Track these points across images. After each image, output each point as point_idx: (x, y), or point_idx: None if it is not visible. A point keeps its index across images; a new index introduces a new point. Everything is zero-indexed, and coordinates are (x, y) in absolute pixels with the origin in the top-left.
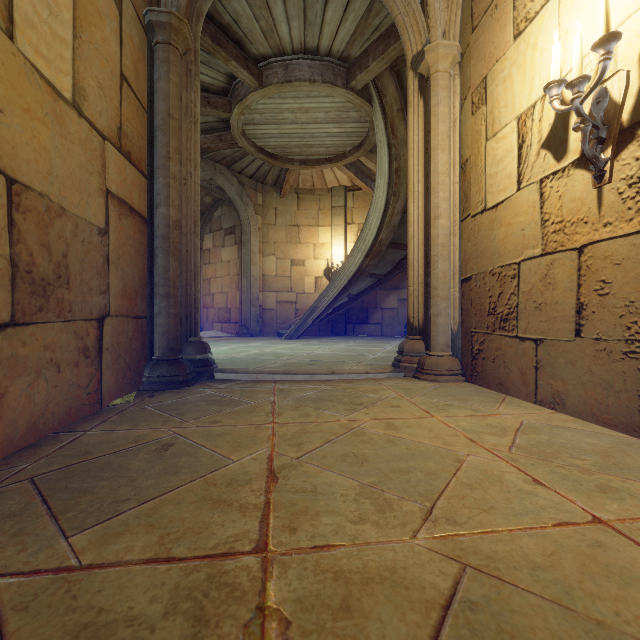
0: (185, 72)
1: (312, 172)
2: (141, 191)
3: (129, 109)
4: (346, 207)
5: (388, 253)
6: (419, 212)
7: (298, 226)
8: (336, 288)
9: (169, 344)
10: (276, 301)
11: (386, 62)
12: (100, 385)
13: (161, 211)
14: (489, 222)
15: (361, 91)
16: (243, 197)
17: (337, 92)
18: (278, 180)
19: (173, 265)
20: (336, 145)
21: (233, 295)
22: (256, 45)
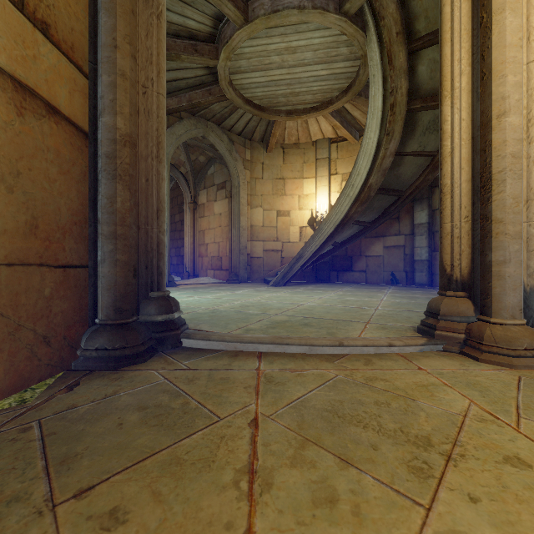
0: None
1: (297, 125)
2: (75, 91)
3: None
4: (330, 158)
5: (376, 199)
6: (462, 116)
7: (283, 179)
8: (322, 236)
9: (115, 303)
10: (263, 250)
11: None
12: None
13: (105, 121)
14: None
15: (355, 17)
16: (232, 153)
17: (328, 20)
18: (265, 136)
19: (121, 195)
20: (323, 91)
21: (224, 245)
22: None
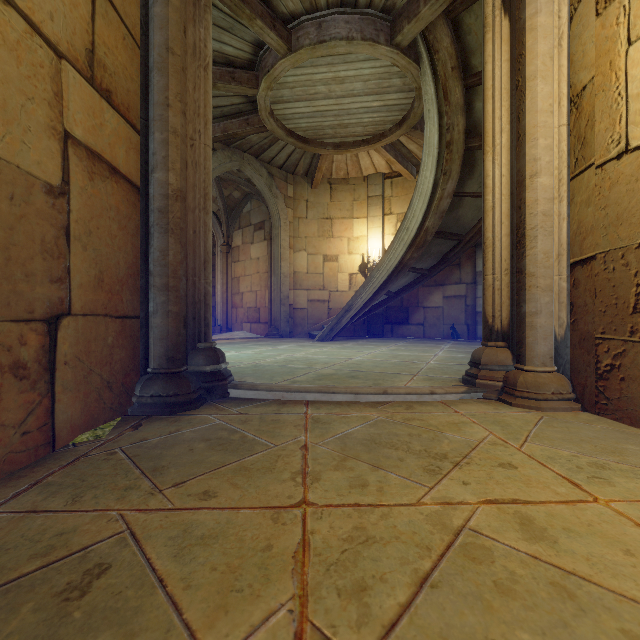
0: (192, 1)
1: (346, 158)
2: (130, 149)
3: (109, 32)
4: (383, 196)
5: (434, 244)
6: (502, 172)
7: (331, 219)
8: (374, 284)
9: (168, 352)
10: (307, 300)
11: (441, 4)
12: (51, 417)
13: (157, 176)
14: (636, 169)
15: (407, 49)
16: (272, 189)
17: (379, 51)
18: (309, 169)
19: (173, 248)
20: (375, 123)
21: (262, 294)
22: (284, 0)
